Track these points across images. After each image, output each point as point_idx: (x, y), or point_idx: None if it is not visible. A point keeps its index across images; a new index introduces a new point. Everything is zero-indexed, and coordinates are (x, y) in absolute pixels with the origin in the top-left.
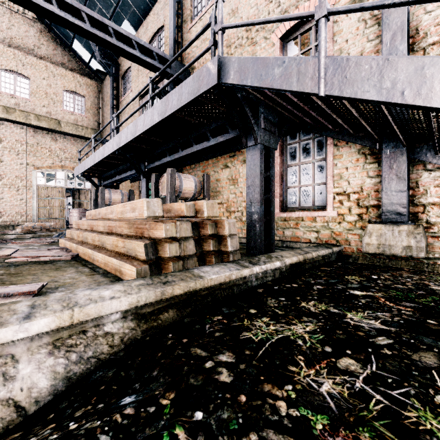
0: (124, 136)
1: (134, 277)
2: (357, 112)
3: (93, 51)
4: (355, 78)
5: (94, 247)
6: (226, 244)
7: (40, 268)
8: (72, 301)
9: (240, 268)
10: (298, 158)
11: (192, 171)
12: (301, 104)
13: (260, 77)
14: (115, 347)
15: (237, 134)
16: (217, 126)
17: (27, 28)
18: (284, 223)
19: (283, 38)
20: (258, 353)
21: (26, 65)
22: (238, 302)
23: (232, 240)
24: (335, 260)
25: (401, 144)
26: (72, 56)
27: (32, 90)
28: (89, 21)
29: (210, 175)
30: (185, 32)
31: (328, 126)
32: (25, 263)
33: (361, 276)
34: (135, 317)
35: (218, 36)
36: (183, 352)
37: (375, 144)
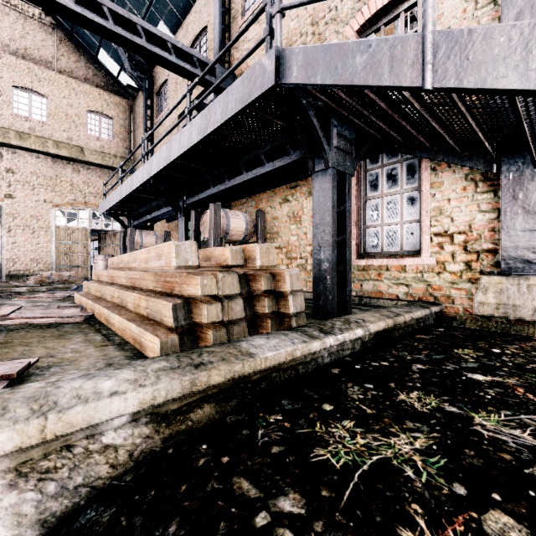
0: (156, 162)
1: (157, 352)
2: (472, 118)
3: (122, 62)
4: (482, 58)
5: (112, 306)
6: (287, 304)
7: (39, 334)
8: (49, 400)
9: (308, 340)
10: (380, 188)
11: (242, 207)
12: (390, 111)
13: (334, 71)
14: (119, 467)
15: (301, 156)
16: (274, 147)
17: (44, 36)
18: (363, 274)
19: (361, 30)
20: (342, 496)
21: (43, 81)
22: (305, 391)
23: (294, 298)
24: (434, 324)
25: (530, 165)
26: (98, 69)
27: (50, 111)
28: (113, 19)
29: (265, 212)
30: (233, 32)
31: (425, 142)
32: (22, 327)
33: (476, 348)
34: (152, 419)
35: (275, 20)
36: (221, 486)
37: (492, 166)
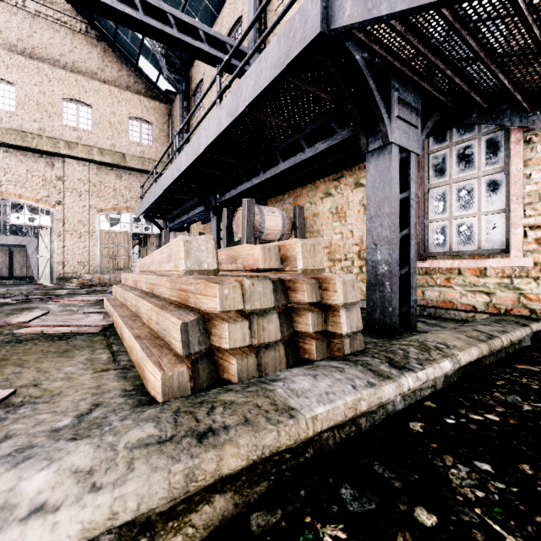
0: (186, 157)
1: (158, 391)
2: None
3: (160, 66)
4: None
5: (130, 315)
6: (338, 320)
7: (44, 349)
8: None
9: (376, 381)
10: (448, 172)
11: (278, 205)
12: (482, 53)
13: None
14: None
15: (350, 134)
16: (316, 129)
17: (90, 49)
18: (425, 278)
19: None
20: None
21: (89, 92)
22: (375, 468)
23: (348, 313)
24: (534, 347)
25: None
26: (138, 77)
27: (95, 120)
28: (144, 10)
29: (304, 209)
30: (269, 16)
31: (523, 103)
32: (33, 337)
33: None
34: (122, 535)
35: None
36: None
37: None
